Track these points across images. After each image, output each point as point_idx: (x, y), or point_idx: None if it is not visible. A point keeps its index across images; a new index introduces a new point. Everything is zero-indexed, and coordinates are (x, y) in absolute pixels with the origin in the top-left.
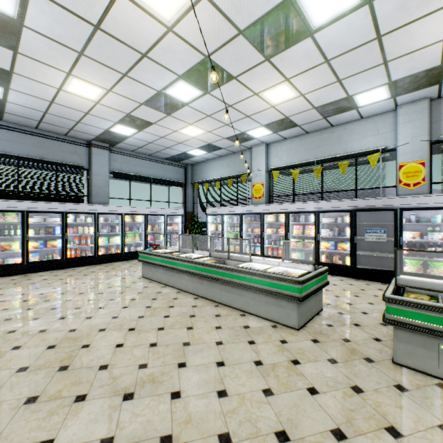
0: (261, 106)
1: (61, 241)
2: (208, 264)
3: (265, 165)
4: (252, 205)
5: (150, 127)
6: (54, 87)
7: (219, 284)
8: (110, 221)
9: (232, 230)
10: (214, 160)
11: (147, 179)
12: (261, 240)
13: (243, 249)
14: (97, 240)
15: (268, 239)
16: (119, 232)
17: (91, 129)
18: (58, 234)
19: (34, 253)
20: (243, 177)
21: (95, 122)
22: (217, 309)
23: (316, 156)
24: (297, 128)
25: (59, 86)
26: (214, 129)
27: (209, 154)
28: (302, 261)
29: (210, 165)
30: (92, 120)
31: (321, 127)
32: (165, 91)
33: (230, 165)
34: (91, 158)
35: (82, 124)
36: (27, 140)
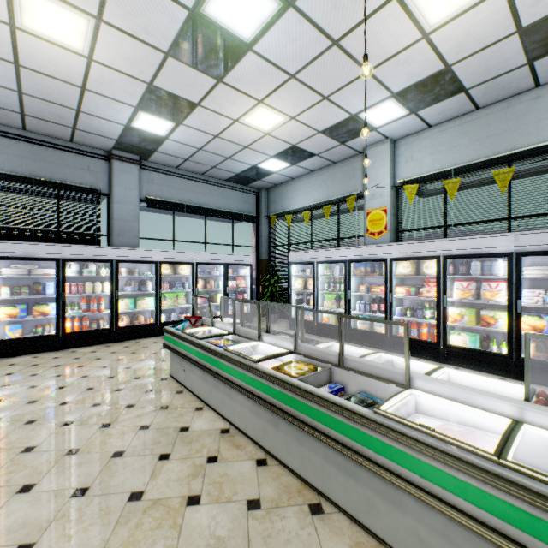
0: (400, 36)
1: (56, 306)
2: (291, 383)
3: (390, 177)
4: (369, 245)
5: (193, 115)
6: (0, 21)
7: (321, 442)
8: (137, 273)
9: (332, 288)
10: (300, 178)
11: (198, 210)
12: (386, 307)
13: (352, 321)
14: (116, 304)
15: (399, 306)
16: (153, 290)
17: (103, 125)
18: (51, 294)
19: (13, 325)
20: (349, 201)
21: (104, 110)
22: (318, 532)
23: (497, 150)
24: (460, 97)
25: (8, 17)
26: (302, 112)
27: (293, 168)
28: (476, 352)
29: (294, 187)
30: (97, 104)
31: (511, 91)
32: (204, 7)
33: (327, 183)
34: (111, 176)
35: (86, 116)
36: (10, 148)
